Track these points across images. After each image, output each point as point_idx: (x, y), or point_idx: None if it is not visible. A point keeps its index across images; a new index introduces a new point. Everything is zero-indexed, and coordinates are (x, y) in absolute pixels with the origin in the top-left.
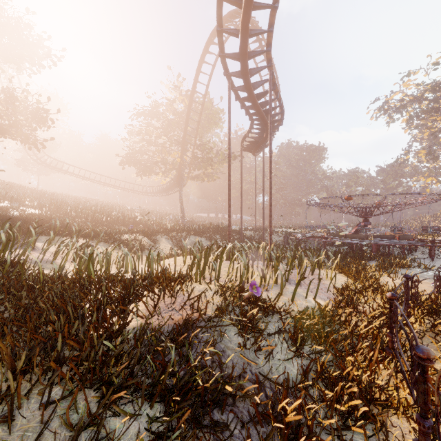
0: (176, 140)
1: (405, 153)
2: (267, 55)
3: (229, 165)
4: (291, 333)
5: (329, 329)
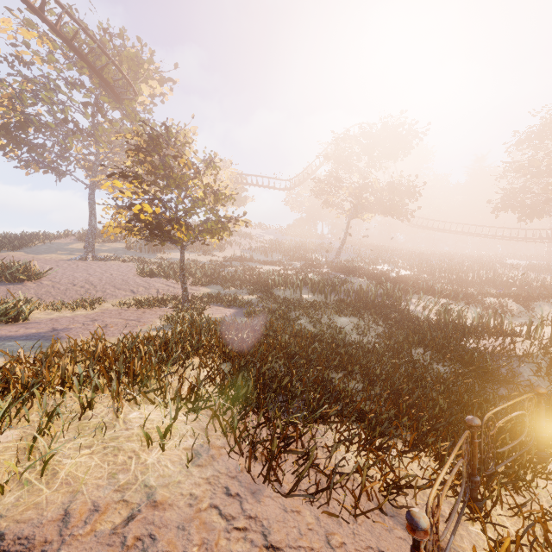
0: None
1: None
2: None
3: None
4: None
5: None
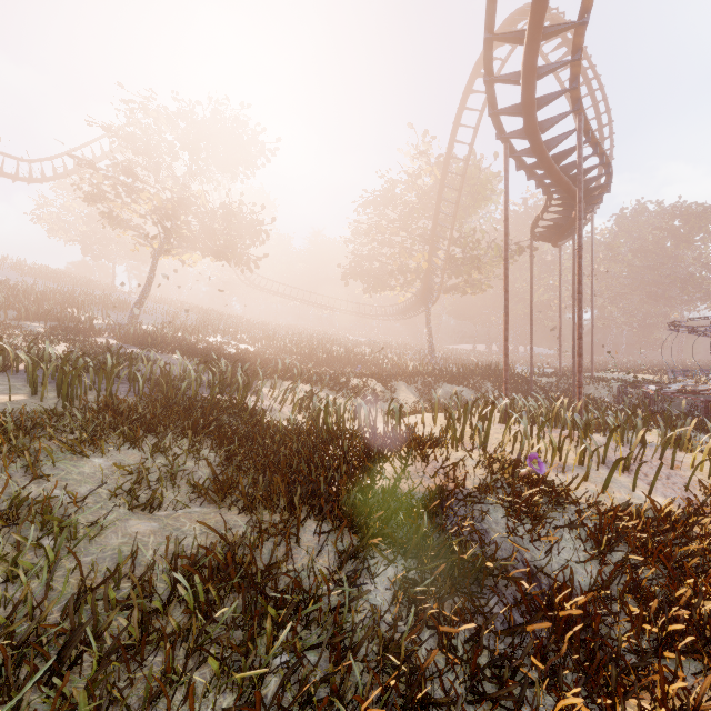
0: (422, 235)
1: None
2: (572, 93)
3: (506, 276)
4: (589, 530)
5: (659, 537)
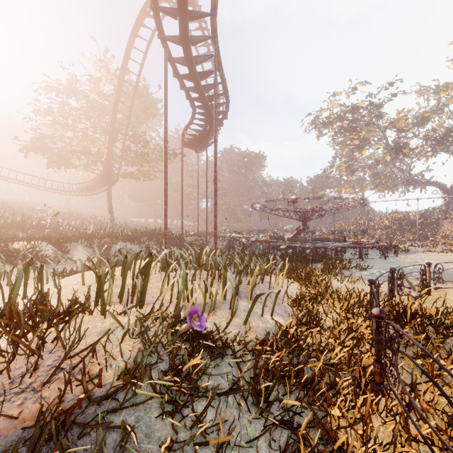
0: (102, 126)
1: (331, 165)
2: (212, 22)
3: (166, 153)
4: (252, 386)
5: (300, 366)
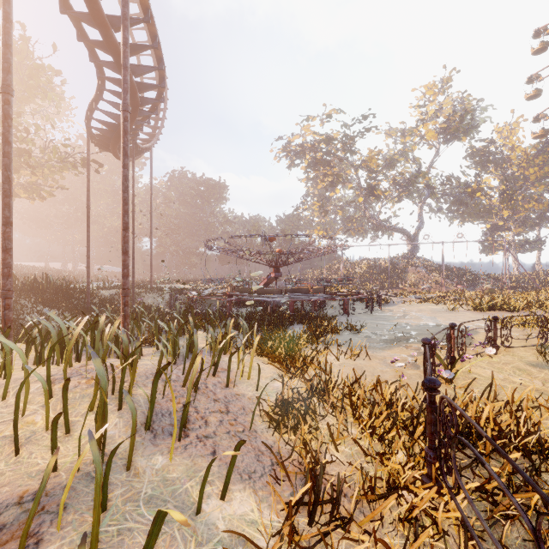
0: None
1: (304, 203)
2: None
3: (6, 115)
4: None
5: None
